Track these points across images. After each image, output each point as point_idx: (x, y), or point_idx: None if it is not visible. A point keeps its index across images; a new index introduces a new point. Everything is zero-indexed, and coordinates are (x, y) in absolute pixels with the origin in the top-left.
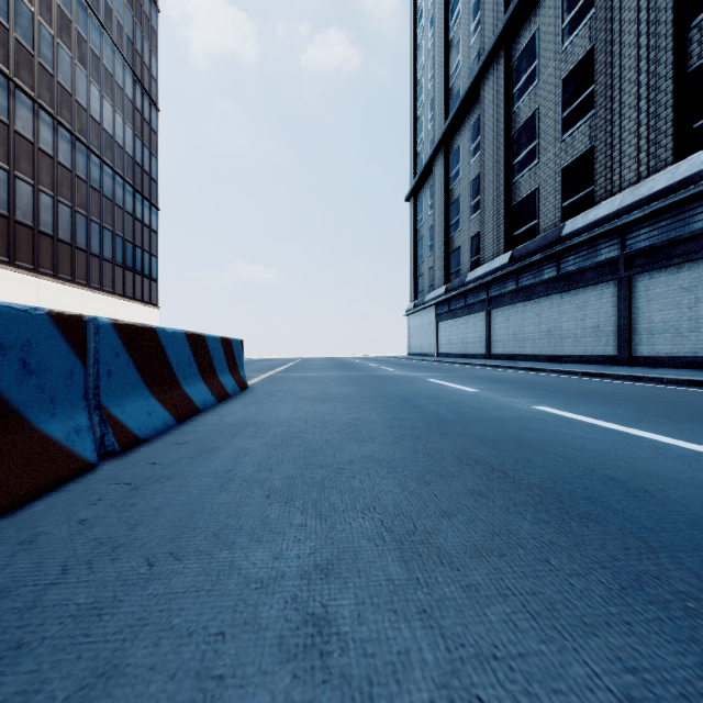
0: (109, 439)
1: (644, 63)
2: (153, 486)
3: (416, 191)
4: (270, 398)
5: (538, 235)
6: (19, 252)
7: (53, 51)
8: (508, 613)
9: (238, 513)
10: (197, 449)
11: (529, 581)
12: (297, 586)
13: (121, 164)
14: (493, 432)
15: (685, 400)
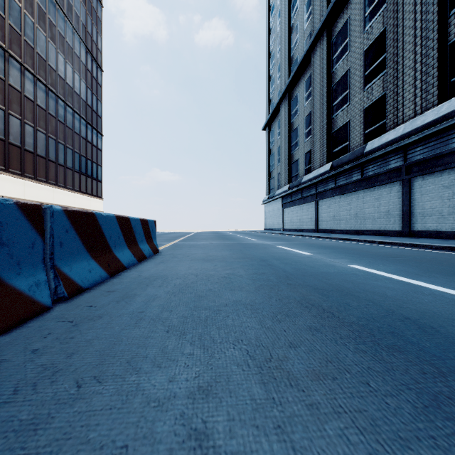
0: (60, 289)
1: (418, 39)
2: (88, 323)
3: (270, 123)
4: (173, 259)
5: (349, 152)
6: (11, 163)
7: (33, 32)
8: (341, 428)
9: (146, 344)
10: (121, 296)
11: (356, 400)
12: (184, 404)
13: (78, 106)
14: (322, 283)
15: (449, 260)
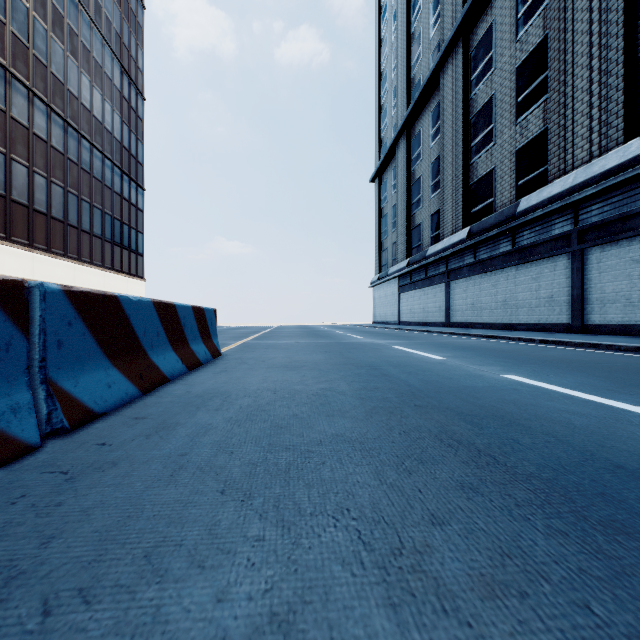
0: (57, 416)
1: (596, 48)
2: (92, 475)
3: (381, 173)
4: (241, 366)
5: (495, 212)
6: (15, 228)
7: (46, 43)
8: None
9: (183, 518)
10: (154, 426)
11: None
12: None
13: (110, 148)
14: (469, 404)
15: None
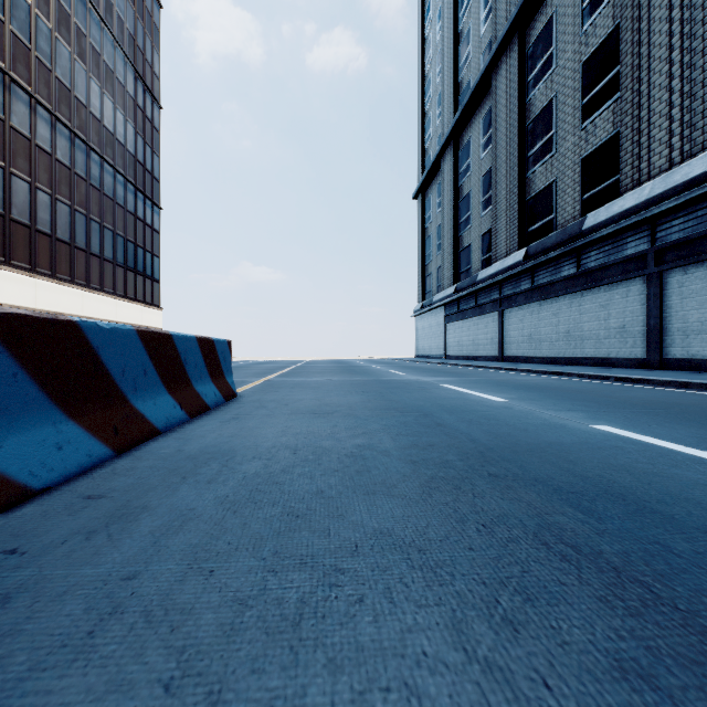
0: None
1: (677, 38)
2: None
3: (424, 189)
4: (258, 411)
5: (555, 230)
6: (15, 251)
7: (51, 45)
8: None
9: None
10: (109, 512)
11: None
12: None
13: (122, 162)
14: (565, 473)
15: None
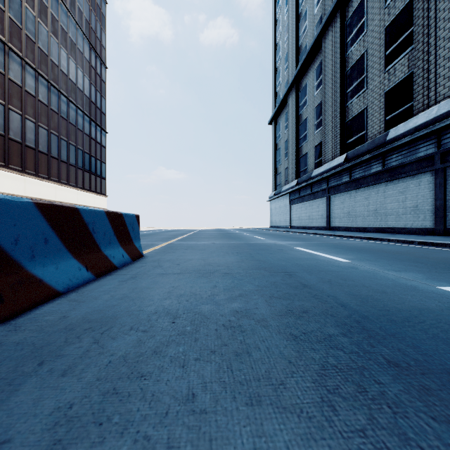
0: None
1: None
2: None
3: (276, 117)
4: (154, 270)
5: (366, 141)
6: (11, 159)
7: (35, 26)
8: None
9: None
10: None
11: None
12: None
13: (81, 102)
14: None
15: None
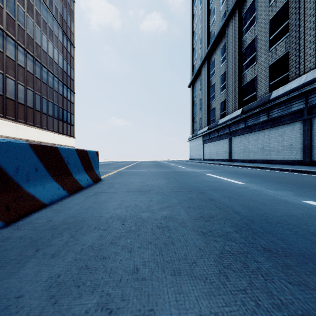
0: None
1: None
2: None
3: (193, 82)
4: (109, 189)
5: (256, 100)
6: (8, 111)
7: (24, 18)
8: None
9: None
10: None
11: None
12: None
13: (57, 71)
14: None
15: None
